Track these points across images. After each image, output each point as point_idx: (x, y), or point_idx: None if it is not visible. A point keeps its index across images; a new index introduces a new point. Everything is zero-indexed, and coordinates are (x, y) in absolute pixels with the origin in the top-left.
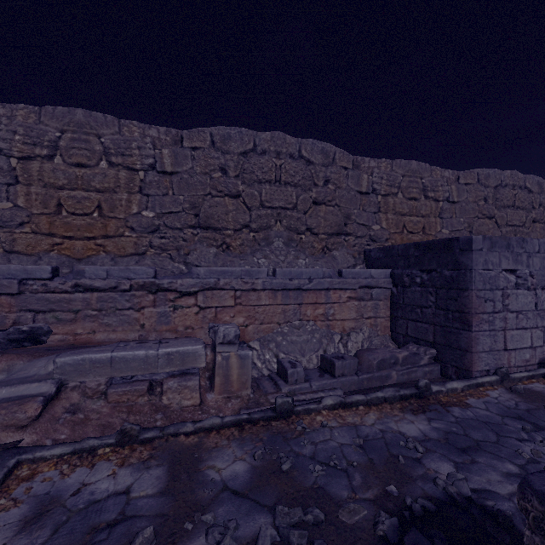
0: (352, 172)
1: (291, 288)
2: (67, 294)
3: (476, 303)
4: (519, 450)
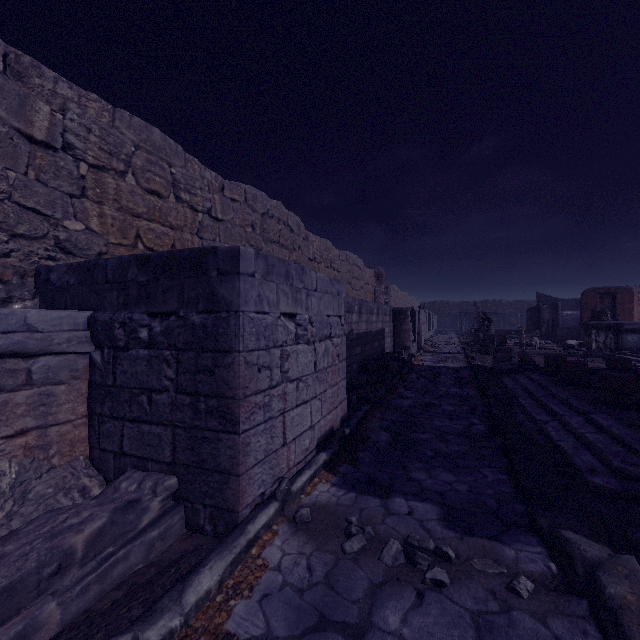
0: None
1: None
2: None
3: (246, 377)
4: None
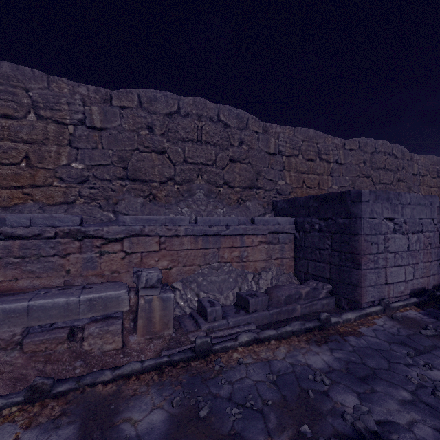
0: (262, 136)
1: (211, 234)
2: None
3: (364, 246)
4: (409, 376)
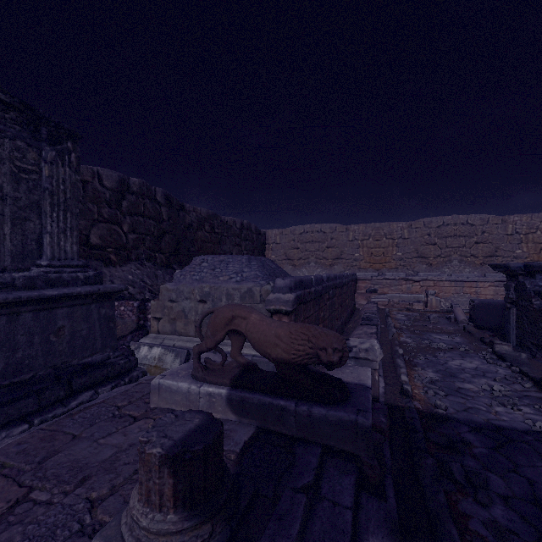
0: (500, 225)
1: (458, 280)
2: (381, 280)
3: None
4: None
